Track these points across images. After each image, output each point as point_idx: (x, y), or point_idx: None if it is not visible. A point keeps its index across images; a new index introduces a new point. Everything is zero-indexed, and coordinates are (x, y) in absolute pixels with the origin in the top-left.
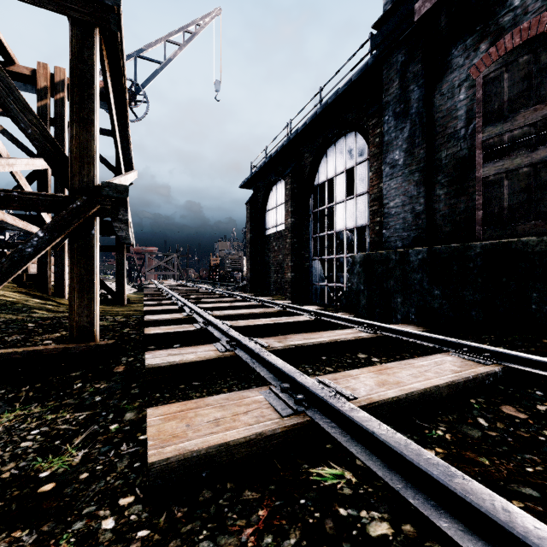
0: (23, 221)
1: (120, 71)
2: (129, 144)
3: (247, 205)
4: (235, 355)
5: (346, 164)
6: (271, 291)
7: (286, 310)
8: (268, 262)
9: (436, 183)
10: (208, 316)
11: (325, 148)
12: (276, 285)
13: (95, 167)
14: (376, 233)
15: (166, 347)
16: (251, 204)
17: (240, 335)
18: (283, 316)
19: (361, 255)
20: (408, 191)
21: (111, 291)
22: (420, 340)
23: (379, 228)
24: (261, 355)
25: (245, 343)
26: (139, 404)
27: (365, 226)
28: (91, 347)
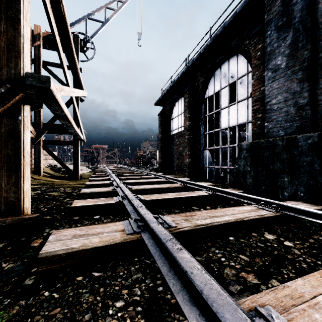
0: None
1: None
2: (77, 69)
3: (159, 116)
4: (141, 239)
5: (229, 80)
6: (174, 171)
7: (187, 185)
8: (173, 152)
9: (320, 78)
10: (126, 191)
11: (213, 71)
12: (178, 167)
13: (22, 60)
14: (258, 127)
15: (87, 218)
16: (161, 115)
17: (148, 213)
18: (184, 190)
19: (248, 143)
20: (291, 89)
21: (70, 171)
22: None
23: (260, 122)
24: (169, 249)
25: (152, 225)
26: (15, 312)
27: (245, 123)
28: (17, 220)
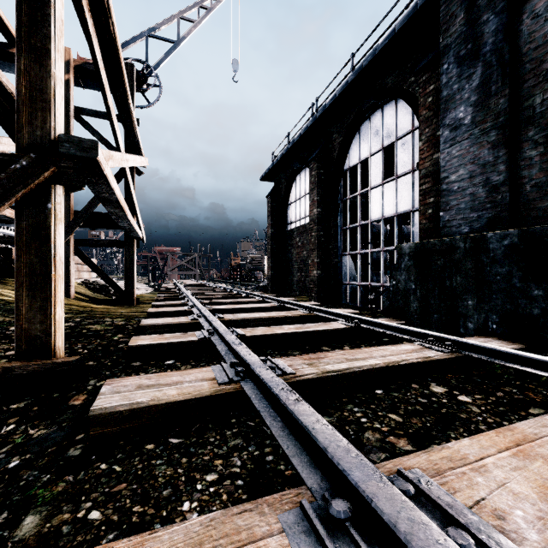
0: (11, 209)
1: (104, 11)
2: (132, 122)
3: (268, 198)
4: (241, 390)
5: (384, 140)
6: (294, 291)
7: (314, 314)
8: (291, 260)
9: (524, 141)
10: (216, 322)
11: (357, 125)
12: (299, 285)
13: (52, 115)
14: (428, 218)
15: (154, 364)
16: (272, 197)
17: (251, 354)
18: (309, 321)
19: (412, 245)
20: (480, 158)
21: (120, 290)
22: (536, 368)
23: (432, 211)
24: (283, 400)
25: (257, 370)
26: (62, 490)
27: (409, 212)
28: (45, 366)
